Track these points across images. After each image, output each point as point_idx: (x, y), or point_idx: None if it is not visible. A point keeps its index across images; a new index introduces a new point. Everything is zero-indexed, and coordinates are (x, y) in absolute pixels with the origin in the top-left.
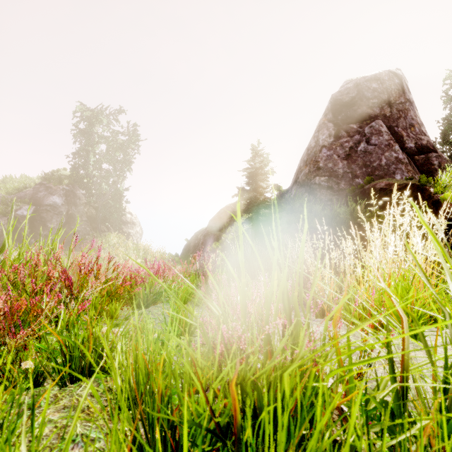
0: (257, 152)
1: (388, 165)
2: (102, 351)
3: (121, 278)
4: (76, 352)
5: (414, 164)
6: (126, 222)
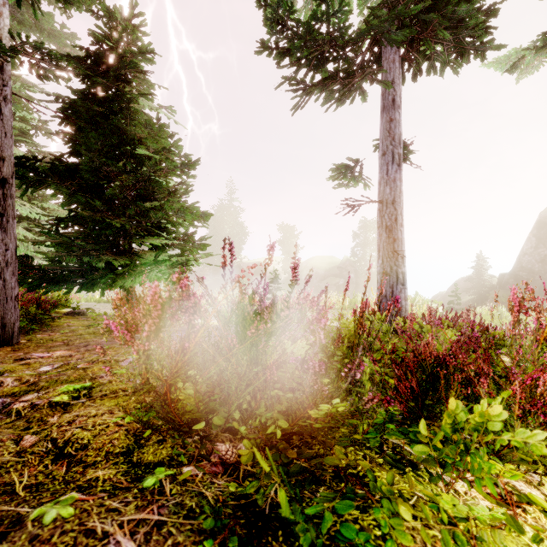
0: (480, 258)
1: None
2: None
3: None
4: None
5: None
6: None
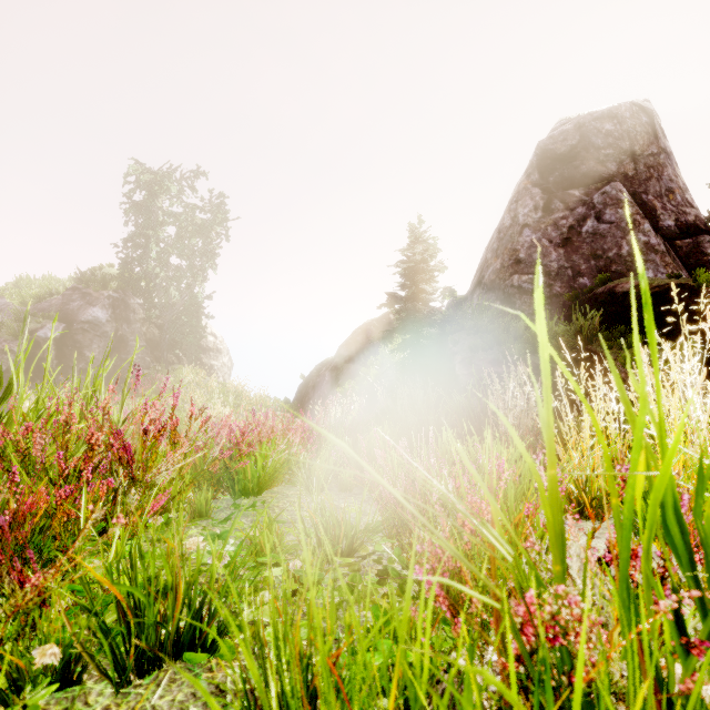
0: (418, 236)
1: (633, 255)
2: (201, 606)
3: (218, 446)
4: (150, 614)
5: (675, 254)
6: (206, 349)
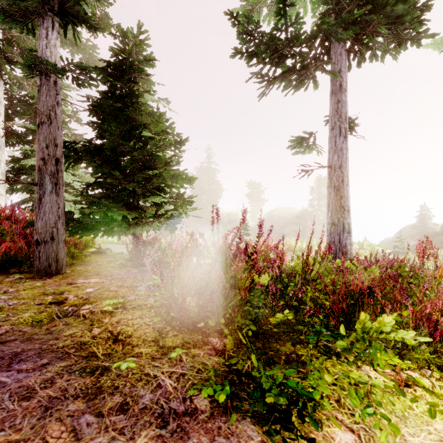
0: (423, 208)
1: None
2: None
3: None
4: None
5: None
6: None
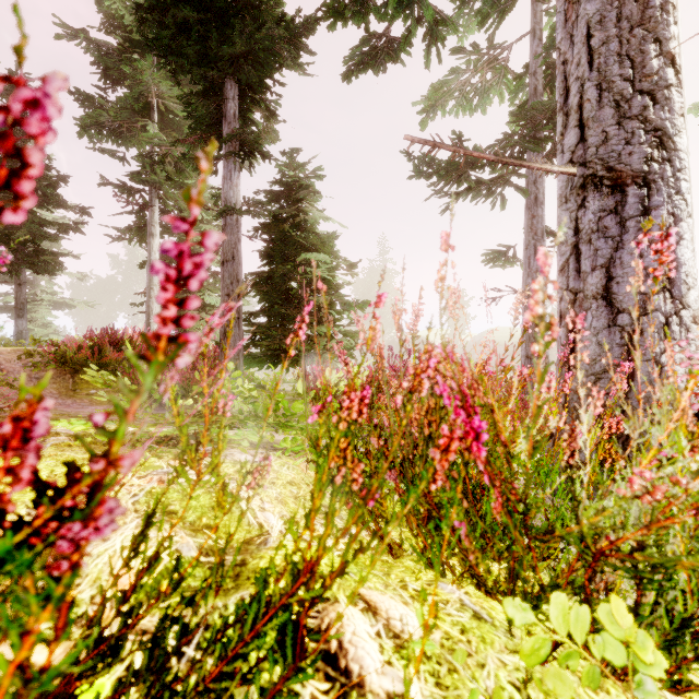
0: None
1: None
2: None
3: None
4: None
5: None
6: None
